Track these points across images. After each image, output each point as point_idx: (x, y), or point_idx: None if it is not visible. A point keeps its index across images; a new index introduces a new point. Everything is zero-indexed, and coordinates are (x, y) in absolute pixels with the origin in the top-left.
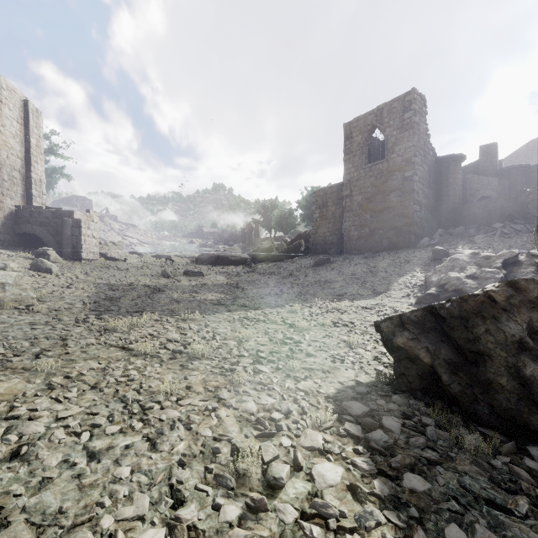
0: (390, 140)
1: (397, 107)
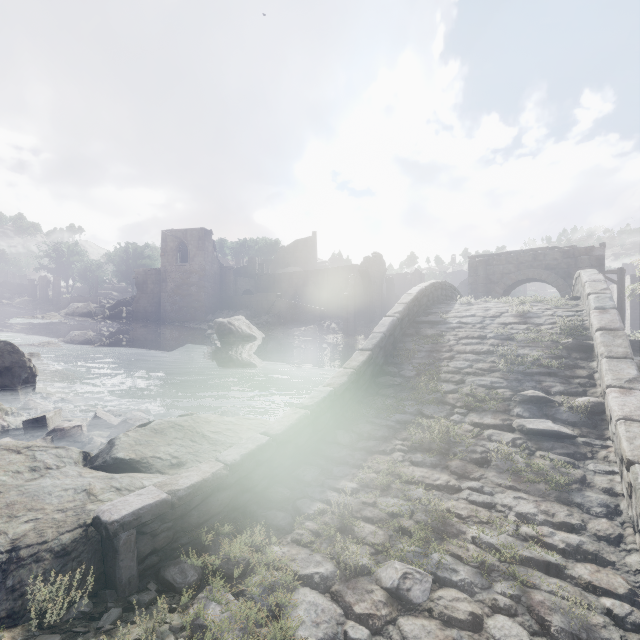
0: (192, 253)
1: (195, 234)
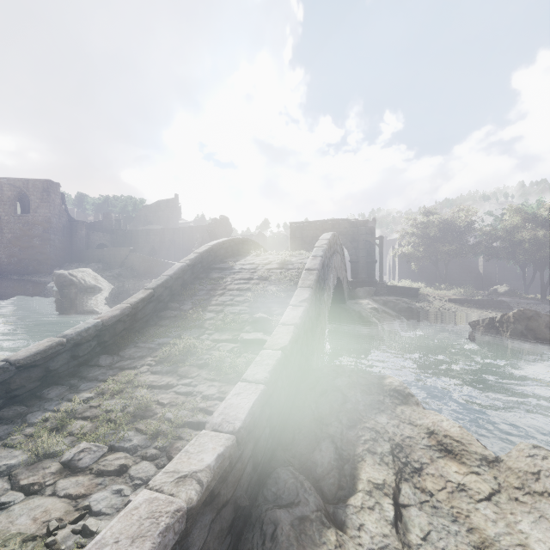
0: (34, 204)
1: (39, 185)
